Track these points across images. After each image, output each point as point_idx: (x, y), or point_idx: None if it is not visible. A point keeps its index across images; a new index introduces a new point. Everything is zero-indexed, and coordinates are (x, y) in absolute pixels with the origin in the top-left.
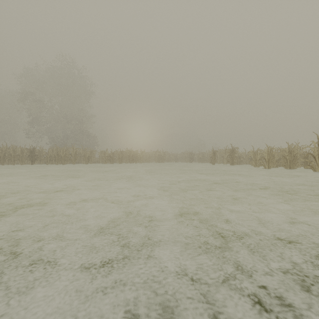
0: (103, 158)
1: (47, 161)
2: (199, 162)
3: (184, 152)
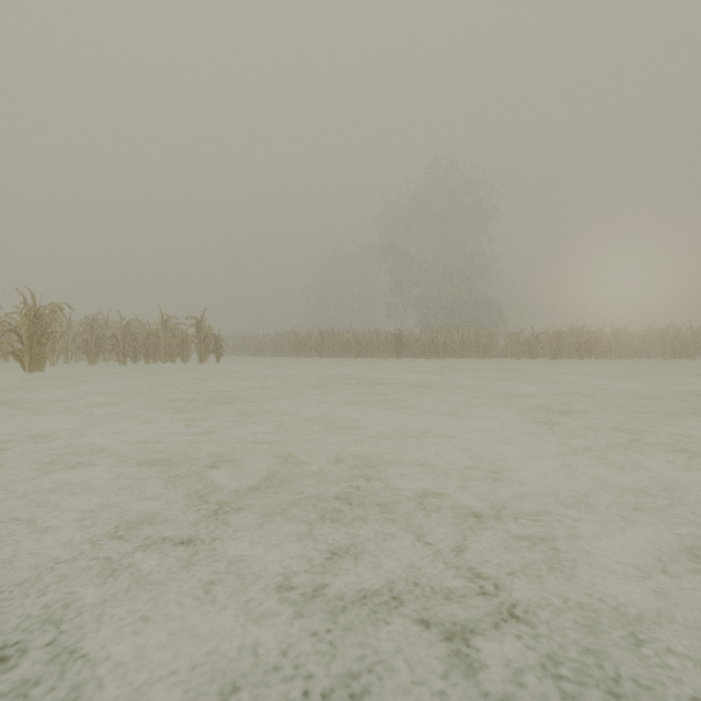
0: (515, 348)
1: (417, 353)
2: None
3: None
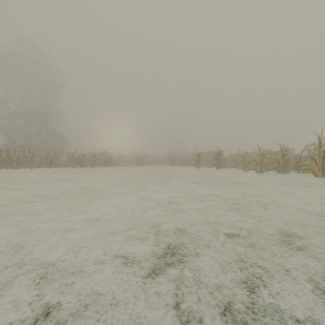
0: (71, 161)
1: None
2: (182, 165)
3: (166, 154)
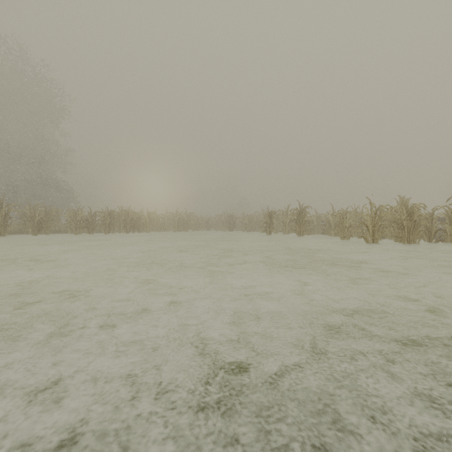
0: (73, 224)
1: None
2: (244, 230)
3: (221, 214)
